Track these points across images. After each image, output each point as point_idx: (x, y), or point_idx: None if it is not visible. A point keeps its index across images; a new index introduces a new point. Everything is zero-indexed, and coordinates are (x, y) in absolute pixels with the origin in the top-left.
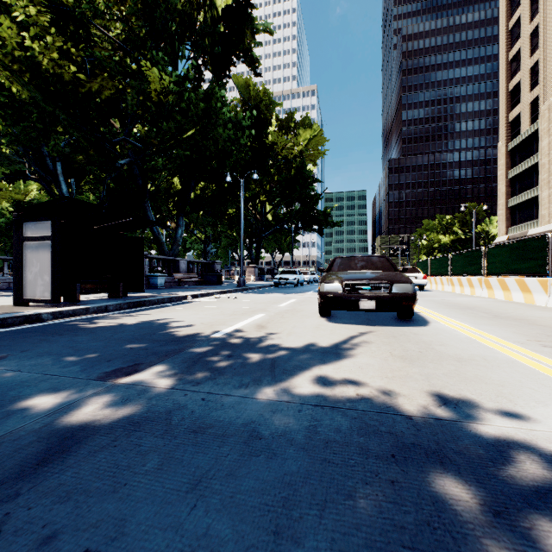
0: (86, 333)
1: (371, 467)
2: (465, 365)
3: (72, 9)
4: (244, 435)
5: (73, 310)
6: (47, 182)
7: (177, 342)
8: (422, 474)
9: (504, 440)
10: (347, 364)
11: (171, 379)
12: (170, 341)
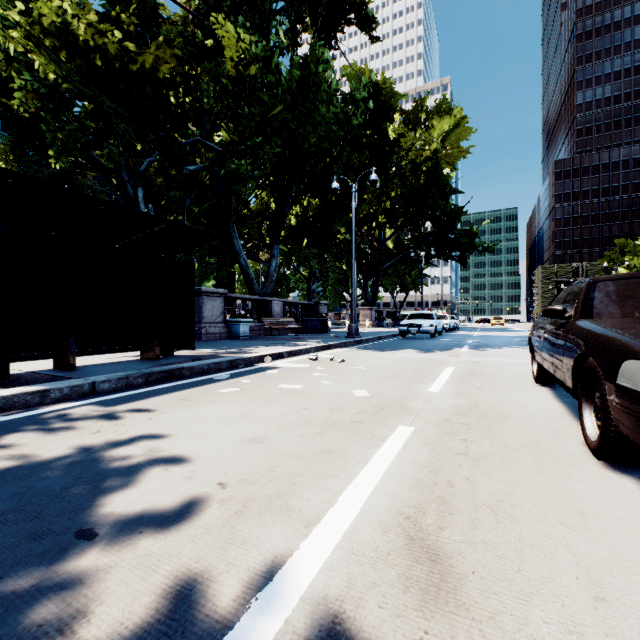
0: None
1: None
2: None
3: None
4: None
5: (6, 399)
6: None
7: None
8: None
9: None
10: None
11: None
12: None
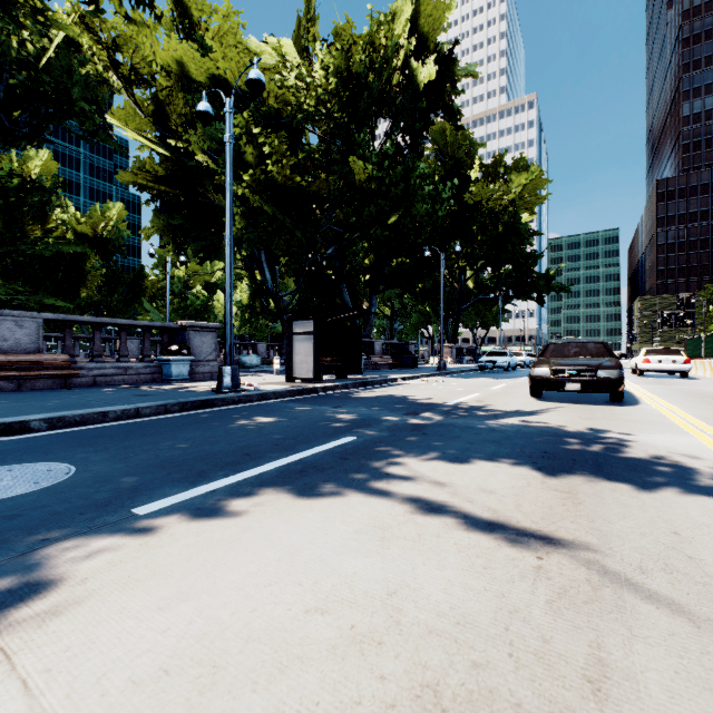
0: (360, 399)
1: (540, 436)
2: (628, 422)
3: (289, 119)
4: (488, 429)
5: (331, 386)
6: (251, 269)
7: (426, 406)
8: (560, 438)
9: (608, 437)
10: (543, 418)
11: (441, 417)
12: (421, 405)
